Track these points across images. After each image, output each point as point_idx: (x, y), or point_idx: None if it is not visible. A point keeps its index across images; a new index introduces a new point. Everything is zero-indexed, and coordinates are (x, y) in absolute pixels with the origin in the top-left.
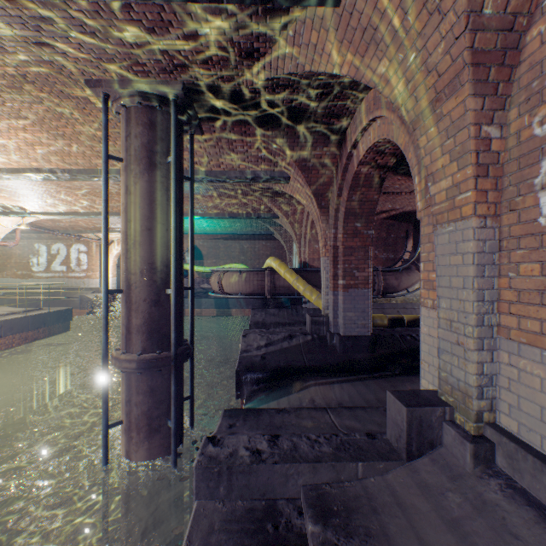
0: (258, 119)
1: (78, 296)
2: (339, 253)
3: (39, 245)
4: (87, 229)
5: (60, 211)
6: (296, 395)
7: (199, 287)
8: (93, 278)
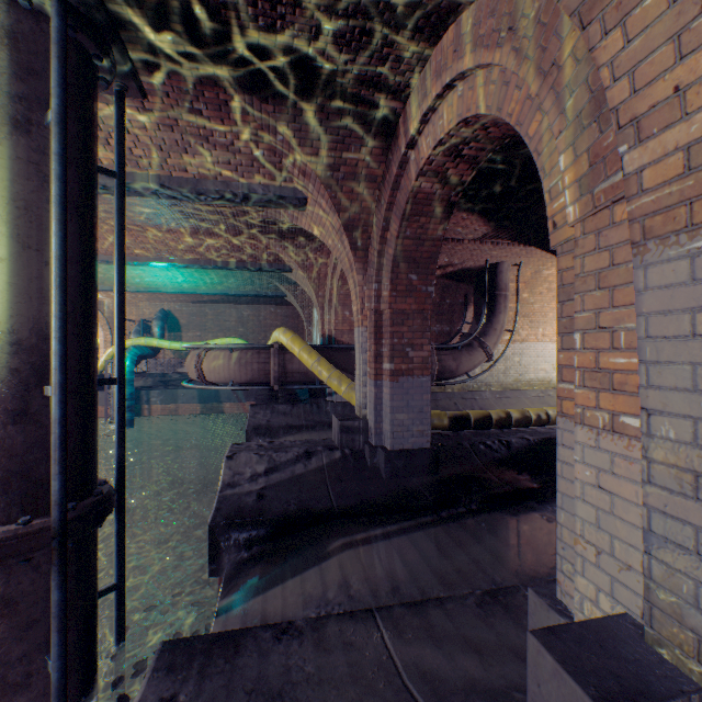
0: (247, 76)
1: None
2: (383, 321)
3: None
4: None
5: None
6: (316, 572)
7: (175, 371)
8: None
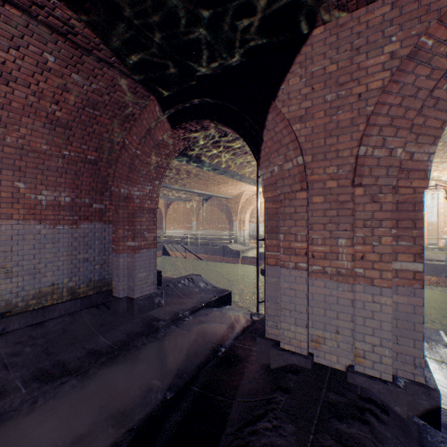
0: None
1: None
2: None
3: None
4: None
5: None
6: (236, 313)
7: None
8: None
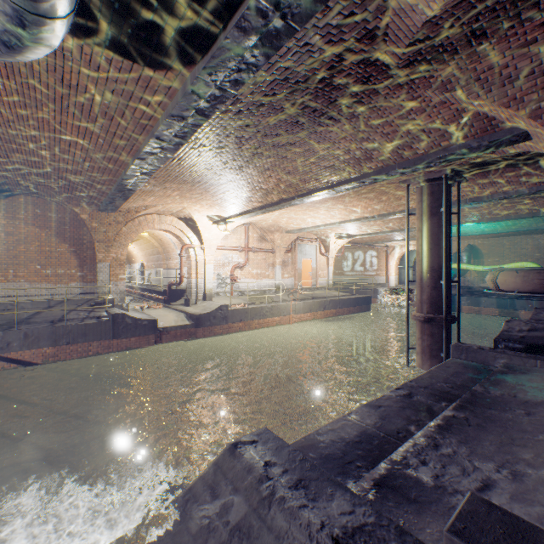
0: (510, 165)
1: (371, 289)
2: None
3: (347, 253)
4: (379, 240)
5: (367, 232)
6: None
7: (476, 286)
8: (380, 276)
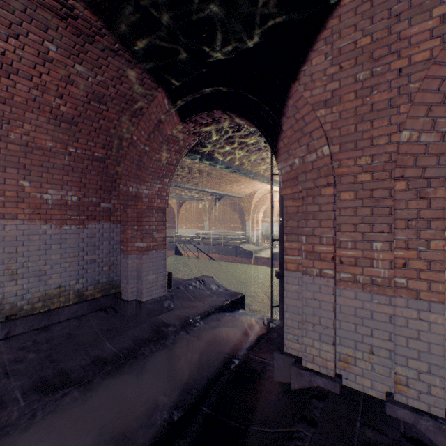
0: None
1: None
2: None
3: None
4: None
5: None
6: (250, 319)
7: None
8: None
